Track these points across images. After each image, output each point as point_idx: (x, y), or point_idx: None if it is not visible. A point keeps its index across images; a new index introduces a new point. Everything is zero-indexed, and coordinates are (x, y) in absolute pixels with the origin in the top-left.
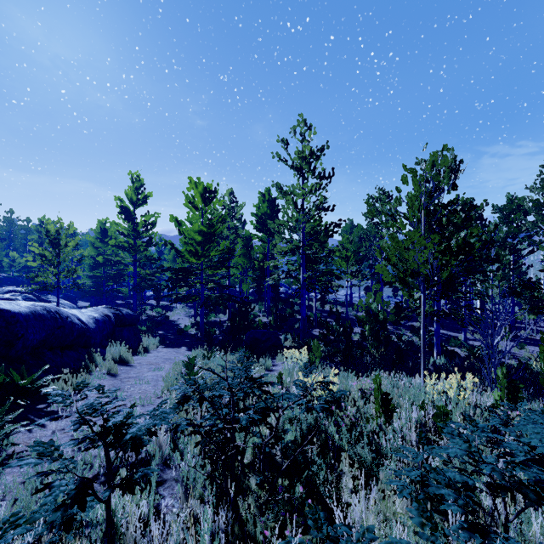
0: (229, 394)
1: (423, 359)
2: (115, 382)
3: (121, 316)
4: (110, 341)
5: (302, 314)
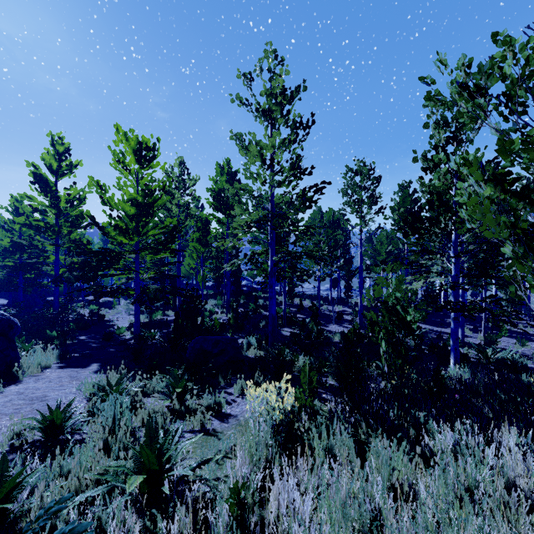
0: None
1: None
2: None
3: None
4: None
5: (270, 311)
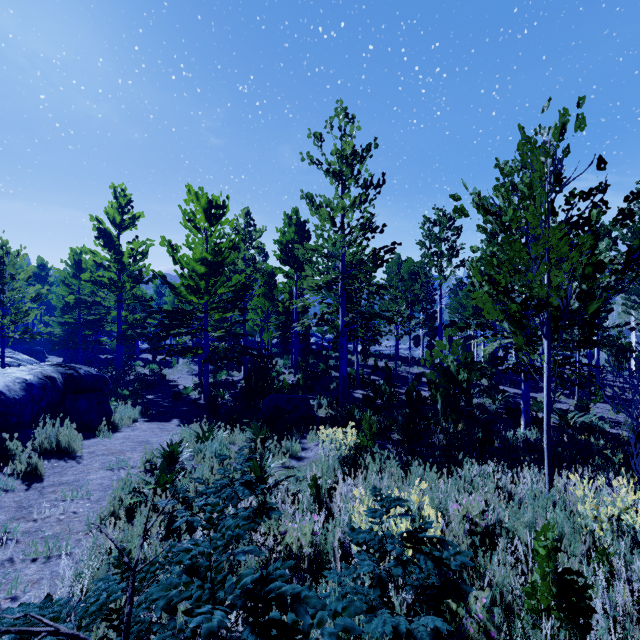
0: (169, 639)
1: (548, 447)
2: (28, 495)
3: (75, 378)
4: (54, 416)
5: (341, 372)
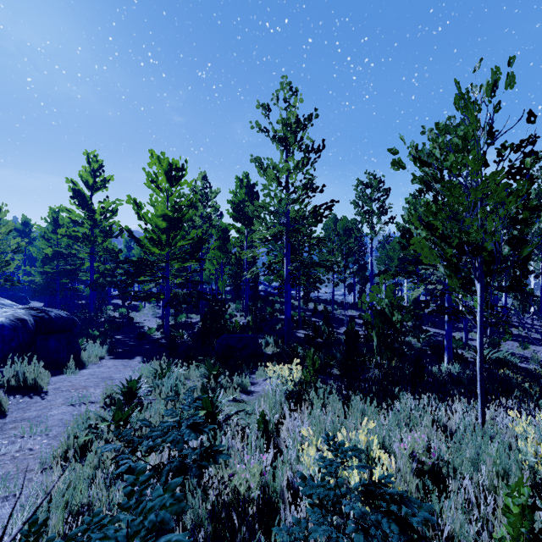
0: None
1: (481, 383)
2: None
3: (46, 320)
4: (25, 354)
5: (286, 314)
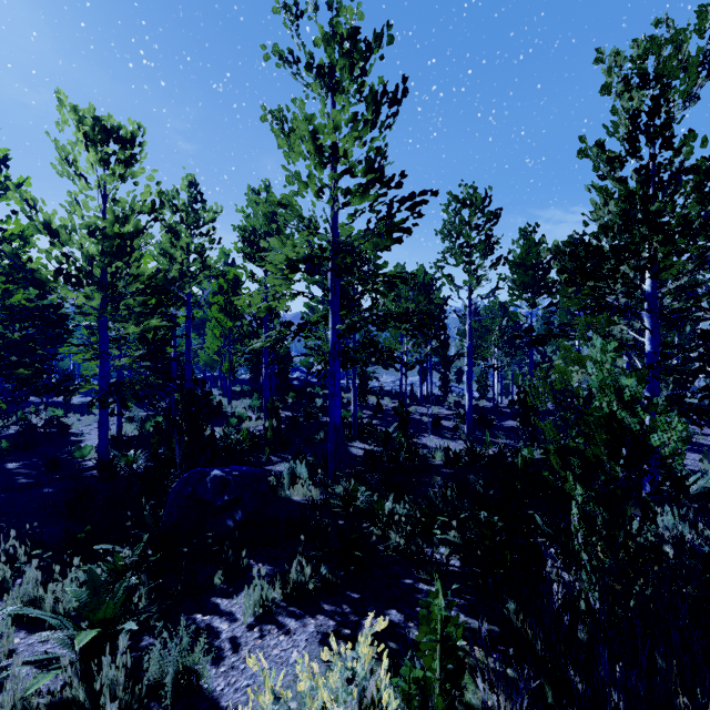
0: None
1: None
2: None
3: None
4: None
5: (332, 418)
